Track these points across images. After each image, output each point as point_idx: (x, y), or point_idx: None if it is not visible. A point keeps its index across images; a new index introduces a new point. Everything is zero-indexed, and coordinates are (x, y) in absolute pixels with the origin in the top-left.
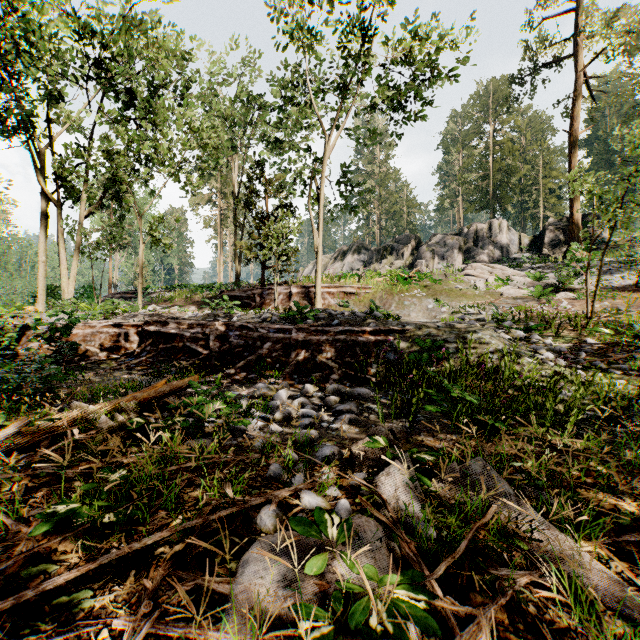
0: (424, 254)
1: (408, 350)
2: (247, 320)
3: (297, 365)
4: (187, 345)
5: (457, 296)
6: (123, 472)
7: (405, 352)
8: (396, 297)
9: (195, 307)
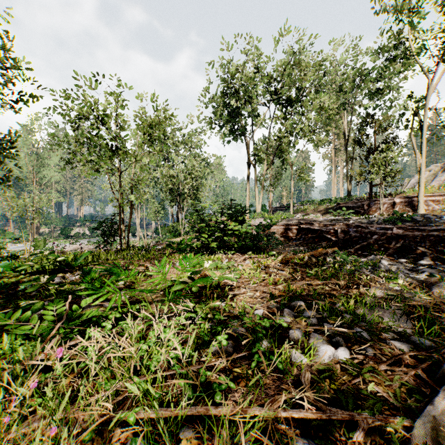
0: None
1: None
2: (360, 222)
3: (396, 249)
4: (324, 235)
5: None
6: (325, 267)
7: None
8: None
9: (320, 214)
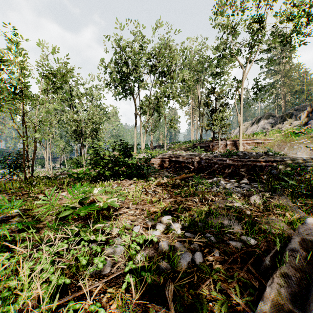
0: None
1: (283, 169)
2: (207, 156)
3: (228, 173)
4: (186, 165)
5: None
6: (186, 188)
7: (282, 170)
8: (288, 144)
9: (183, 151)
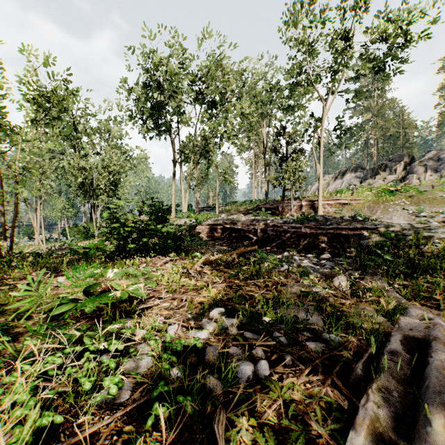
0: (415, 169)
1: (376, 240)
2: (276, 222)
3: (304, 246)
4: (246, 234)
5: (438, 203)
6: (246, 267)
7: (374, 241)
8: (381, 205)
9: (243, 215)
